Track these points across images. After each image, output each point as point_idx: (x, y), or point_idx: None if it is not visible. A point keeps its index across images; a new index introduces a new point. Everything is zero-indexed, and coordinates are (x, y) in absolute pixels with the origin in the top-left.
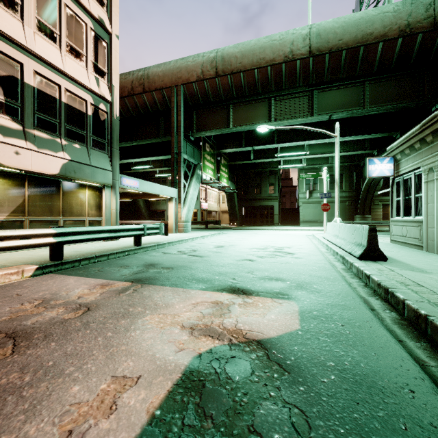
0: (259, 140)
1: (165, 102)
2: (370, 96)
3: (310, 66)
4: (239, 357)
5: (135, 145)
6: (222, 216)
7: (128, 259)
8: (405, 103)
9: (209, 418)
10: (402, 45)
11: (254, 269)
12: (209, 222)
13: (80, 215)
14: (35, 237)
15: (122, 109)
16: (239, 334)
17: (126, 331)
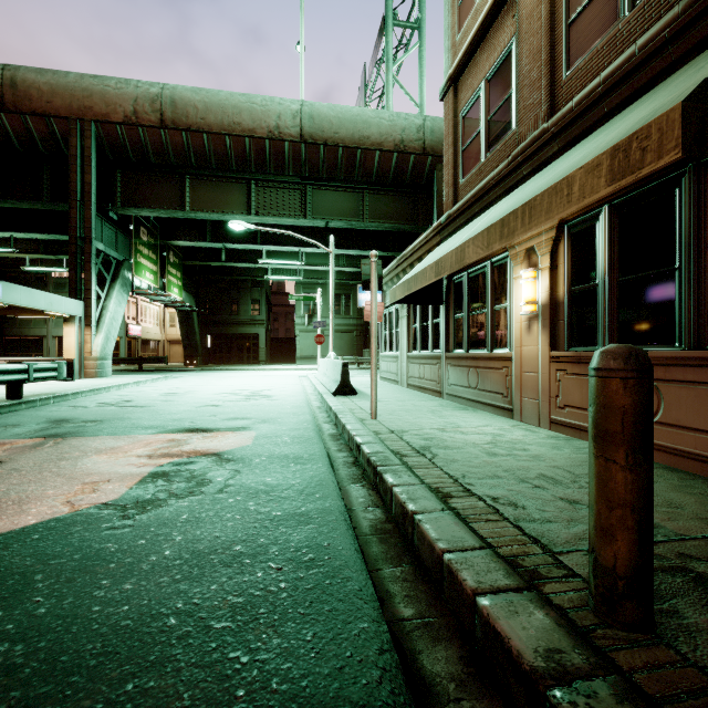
0: (234, 235)
1: (56, 142)
2: (370, 208)
3: (302, 154)
4: (197, 461)
5: None
6: (169, 349)
7: (8, 417)
8: (403, 225)
9: (175, 481)
10: (398, 161)
11: (219, 413)
12: (145, 360)
13: None
14: None
15: None
16: (198, 452)
17: (74, 466)
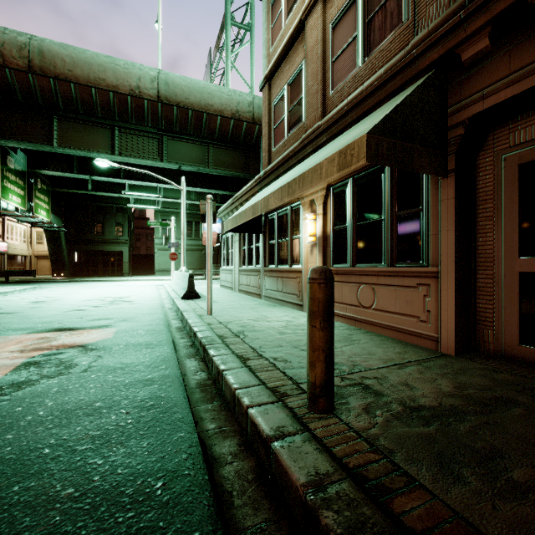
0: (99, 169)
1: None
2: (214, 158)
3: (159, 111)
4: (65, 352)
5: None
6: (37, 263)
7: None
8: (238, 172)
9: (46, 367)
10: (234, 125)
11: (85, 315)
12: (12, 273)
13: None
14: None
15: None
16: (66, 346)
17: None
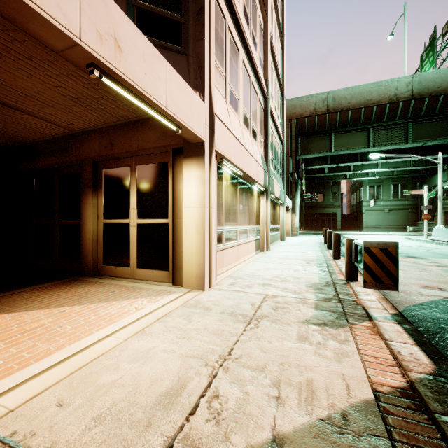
0: (343, 158)
1: None
2: None
3: (410, 106)
4: None
5: None
6: None
7: None
8: None
9: None
10: None
11: None
12: None
13: (277, 223)
14: None
15: None
16: None
17: None
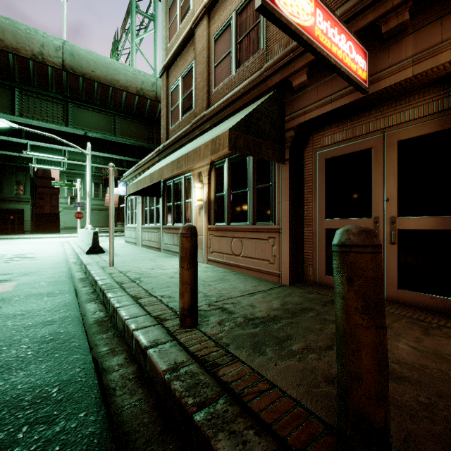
0: None
1: None
2: (120, 128)
3: (64, 79)
4: None
5: None
6: None
7: None
8: (143, 142)
9: None
10: (139, 101)
11: None
12: None
13: None
14: None
15: None
16: None
17: None
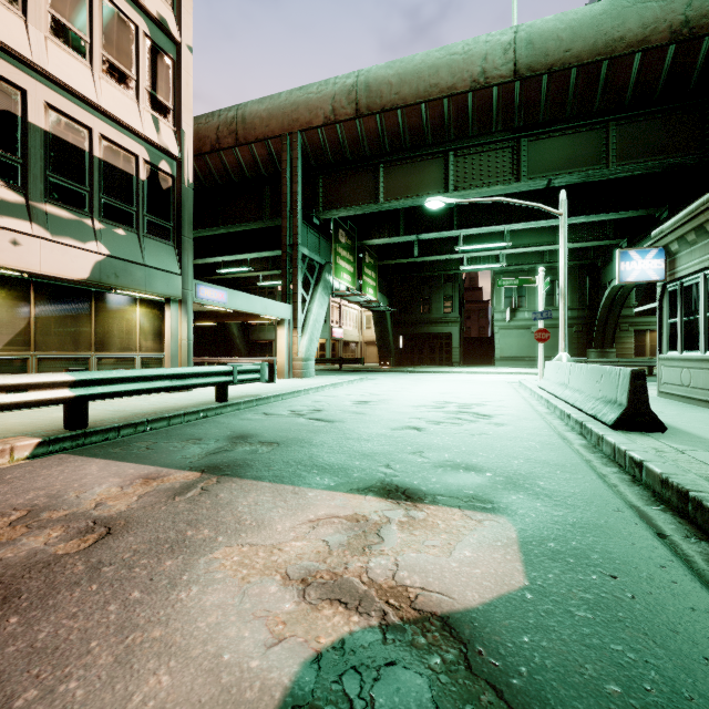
0: (427, 224)
1: (273, 162)
2: (618, 146)
3: (515, 97)
4: (405, 665)
5: (223, 234)
6: (366, 350)
7: (203, 425)
8: (679, 157)
9: None
10: (676, 57)
11: (425, 446)
12: (344, 360)
13: (126, 348)
14: (35, 389)
15: (201, 174)
16: (403, 598)
17: (170, 587)
